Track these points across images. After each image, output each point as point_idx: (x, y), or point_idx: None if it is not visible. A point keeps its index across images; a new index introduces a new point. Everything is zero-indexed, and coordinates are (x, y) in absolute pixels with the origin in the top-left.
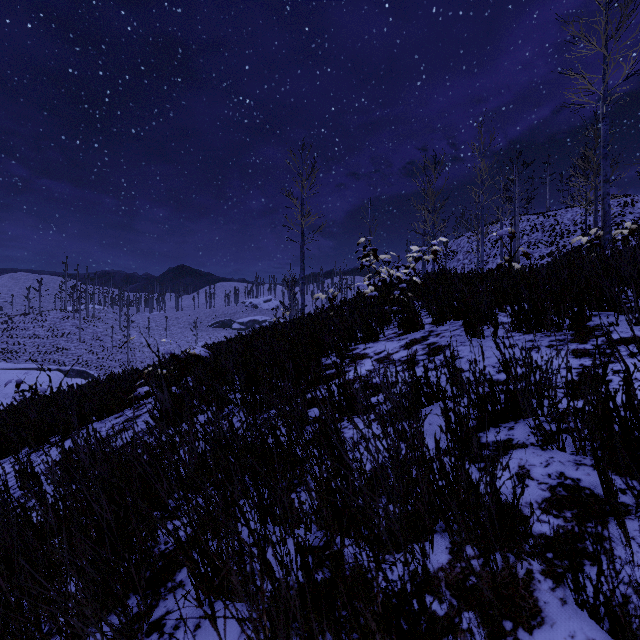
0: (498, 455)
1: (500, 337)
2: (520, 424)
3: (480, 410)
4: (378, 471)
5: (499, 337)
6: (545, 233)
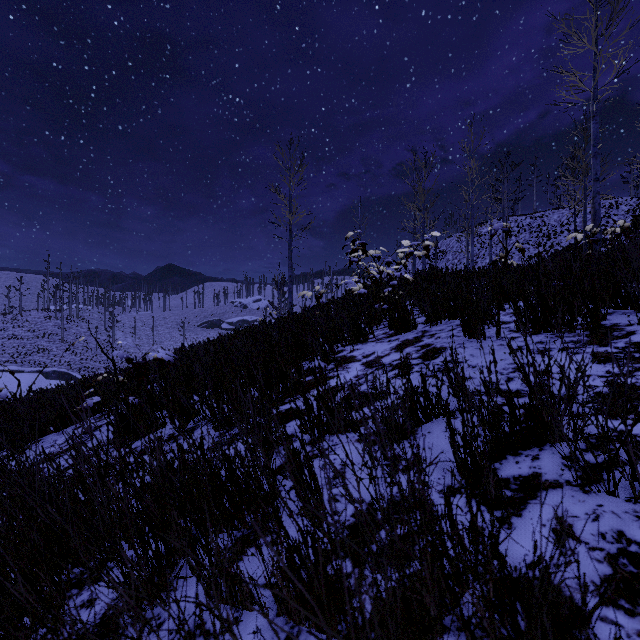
0: (524, 498)
1: (503, 338)
2: (547, 452)
3: (494, 432)
4: (358, 589)
5: (502, 338)
6: (532, 234)
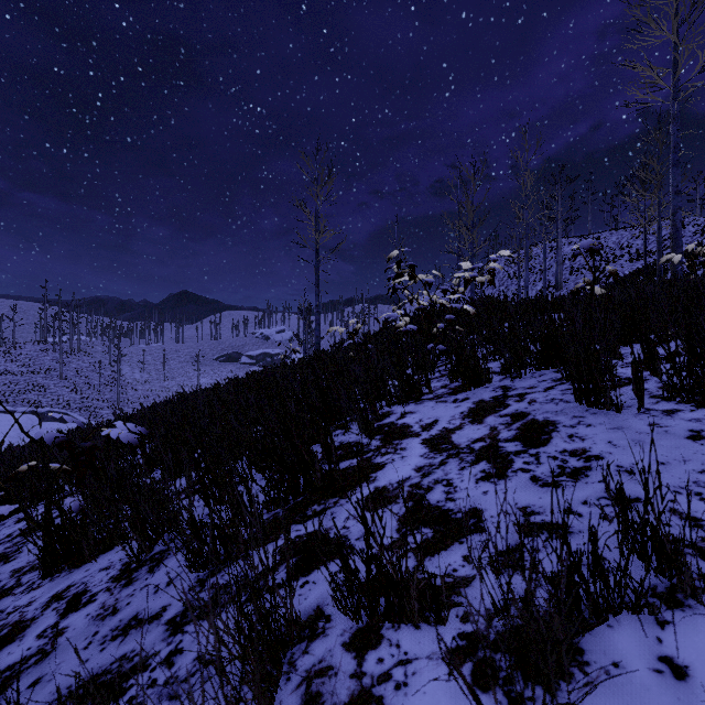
0: None
1: (651, 411)
2: None
3: None
4: None
5: (649, 411)
6: (589, 258)
